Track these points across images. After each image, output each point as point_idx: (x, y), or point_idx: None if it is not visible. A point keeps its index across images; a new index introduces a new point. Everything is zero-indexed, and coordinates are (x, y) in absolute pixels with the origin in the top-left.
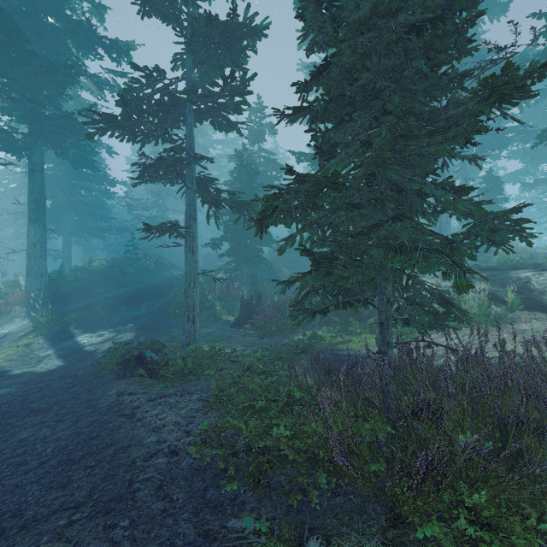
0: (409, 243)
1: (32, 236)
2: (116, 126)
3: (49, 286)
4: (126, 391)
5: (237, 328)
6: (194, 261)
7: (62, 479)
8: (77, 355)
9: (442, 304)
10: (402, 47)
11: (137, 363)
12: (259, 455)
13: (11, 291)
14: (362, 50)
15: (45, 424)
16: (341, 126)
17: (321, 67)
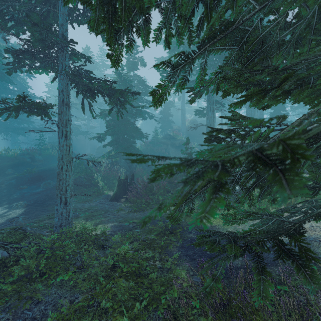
0: None
1: None
2: None
3: None
4: None
5: (114, 202)
6: (67, 146)
7: None
8: None
9: None
10: None
11: None
12: None
13: None
14: None
15: None
16: None
17: None
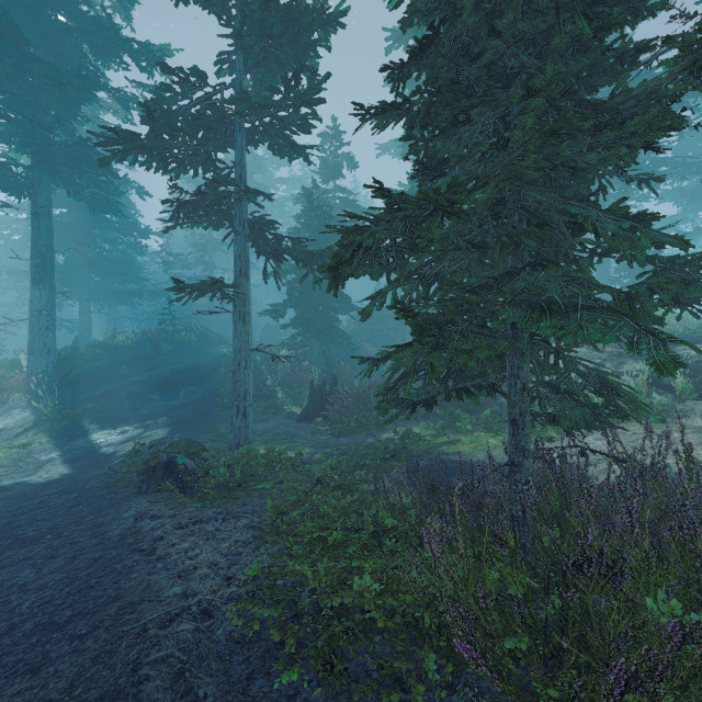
0: (563, 299)
1: (37, 301)
2: (139, 148)
3: (59, 367)
4: (148, 514)
5: (304, 423)
6: (246, 333)
7: (35, 657)
8: (89, 460)
9: (599, 392)
10: (546, 7)
11: (165, 473)
12: (332, 621)
13: (9, 374)
14: (490, 5)
15: (30, 562)
16: (453, 130)
17: (425, 39)
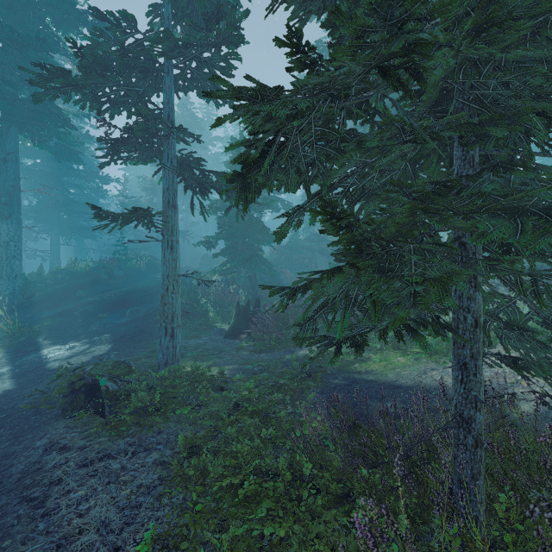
0: None
1: (5, 233)
2: (71, 86)
3: (26, 290)
4: (59, 444)
5: (231, 339)
6: (173, 260)
7: None
8: (34, 375)
9: (548, 325)
10: None
11: (87, 395)
12: None
13: None
14: None
15: None
16: None
17: None
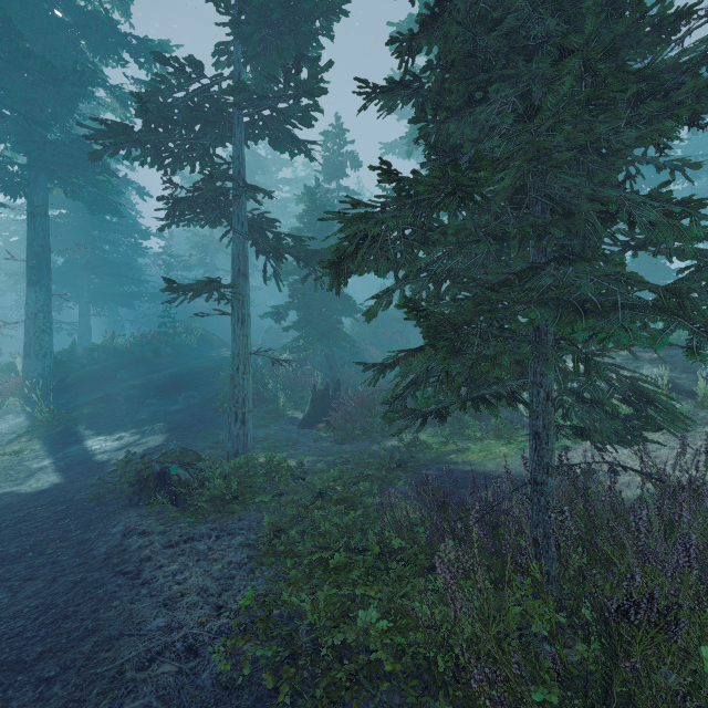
0: (598, 296)
1: (32, 303)
2: (132, 141)
3: (56, 371)
4: (137, 529)
5: (306, 429)
6: (244, 336)
7: None
8: (82, 468)
9: (628, 401)
10: None
11: (157, 484)
12: (333, 663)
13: (4, 378)
14: None
15: (7, 583)
16: (468, 110)
17: (438, 6)
